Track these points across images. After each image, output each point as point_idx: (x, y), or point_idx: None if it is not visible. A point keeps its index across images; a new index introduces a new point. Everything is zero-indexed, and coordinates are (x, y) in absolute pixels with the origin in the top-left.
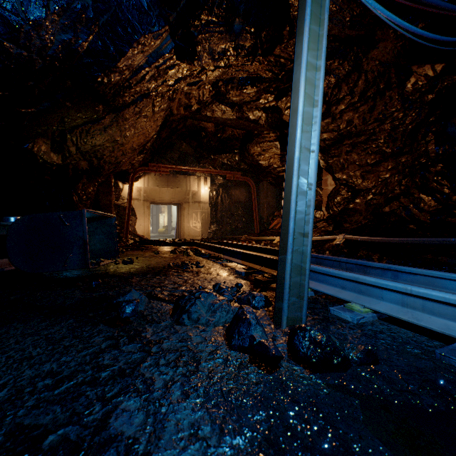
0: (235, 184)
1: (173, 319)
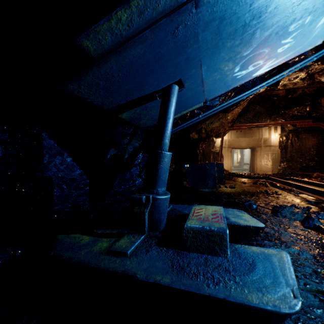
0: (305, 130)
1: (272, 214)
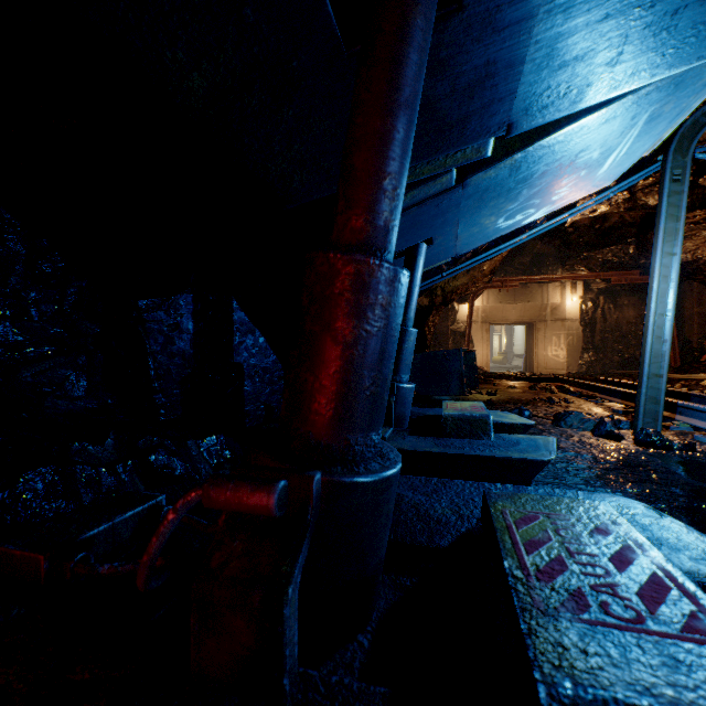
0: (628, 289)
1: (553, 425)
